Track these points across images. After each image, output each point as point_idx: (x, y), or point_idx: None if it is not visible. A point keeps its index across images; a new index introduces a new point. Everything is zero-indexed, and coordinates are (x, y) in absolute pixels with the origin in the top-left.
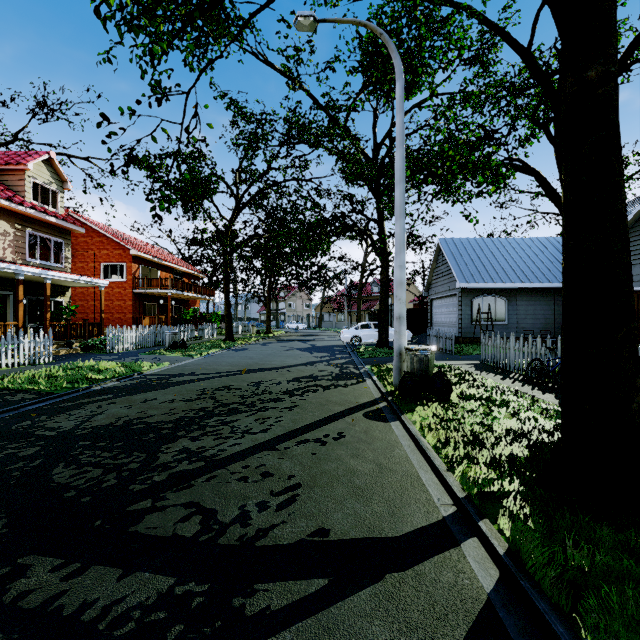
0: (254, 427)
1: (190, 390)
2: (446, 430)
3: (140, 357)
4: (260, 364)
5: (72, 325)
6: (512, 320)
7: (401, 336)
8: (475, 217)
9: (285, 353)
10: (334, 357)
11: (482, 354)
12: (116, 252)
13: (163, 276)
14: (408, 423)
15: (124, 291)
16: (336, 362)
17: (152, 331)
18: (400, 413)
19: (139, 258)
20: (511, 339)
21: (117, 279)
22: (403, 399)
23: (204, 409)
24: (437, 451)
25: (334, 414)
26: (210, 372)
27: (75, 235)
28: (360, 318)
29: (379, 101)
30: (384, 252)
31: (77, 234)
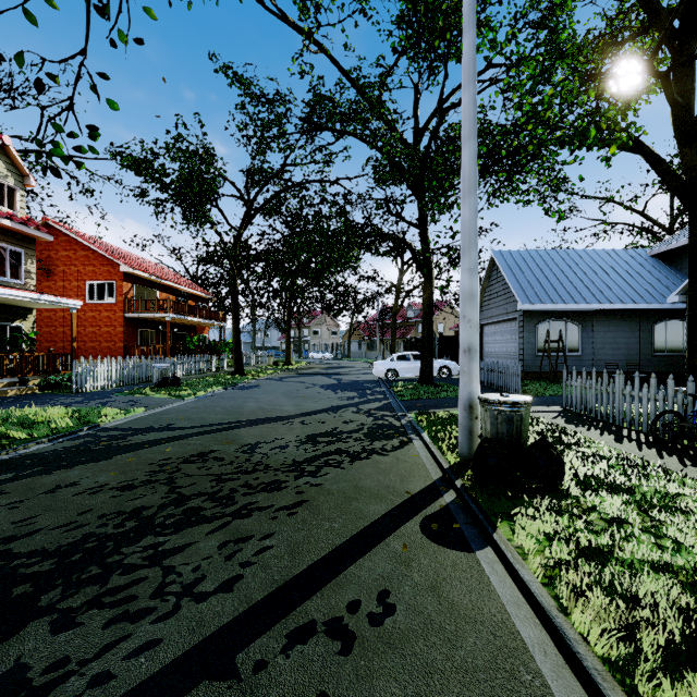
0: (210, 572)
1: (143, 462)
2: (604, 589)
3: (111, 399)
4: (266, 410)
5: (29, 357)
6: (587, 350)
7: (472, 379)
8: (559, 210)
9: (303, 392)
10: (365, 399)
11: (566, 397)
12: (104, 268)
13: (163, 298)
14: (515, 560)
15: (114, 315)
16: (368, 407)
17: (139, 364)
18: (489, 526)
19: (132, 276)
20: (617, 379)
21: (105, 301)
22: (480, 484)
23: (140, 512)
24: (621, 679)
25: (368, 526)
26: (192, 425)
27: (55, 248)
28: (395, 347)
29: (422, 74)
30: (428, 265)
31: (58, 247)
